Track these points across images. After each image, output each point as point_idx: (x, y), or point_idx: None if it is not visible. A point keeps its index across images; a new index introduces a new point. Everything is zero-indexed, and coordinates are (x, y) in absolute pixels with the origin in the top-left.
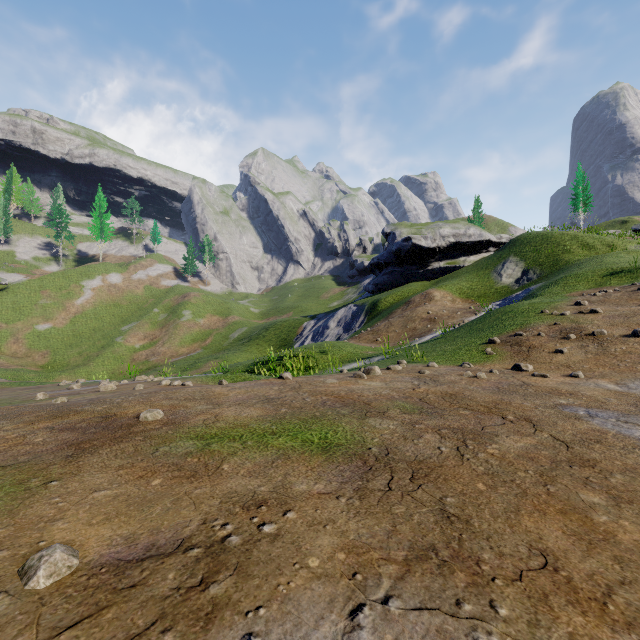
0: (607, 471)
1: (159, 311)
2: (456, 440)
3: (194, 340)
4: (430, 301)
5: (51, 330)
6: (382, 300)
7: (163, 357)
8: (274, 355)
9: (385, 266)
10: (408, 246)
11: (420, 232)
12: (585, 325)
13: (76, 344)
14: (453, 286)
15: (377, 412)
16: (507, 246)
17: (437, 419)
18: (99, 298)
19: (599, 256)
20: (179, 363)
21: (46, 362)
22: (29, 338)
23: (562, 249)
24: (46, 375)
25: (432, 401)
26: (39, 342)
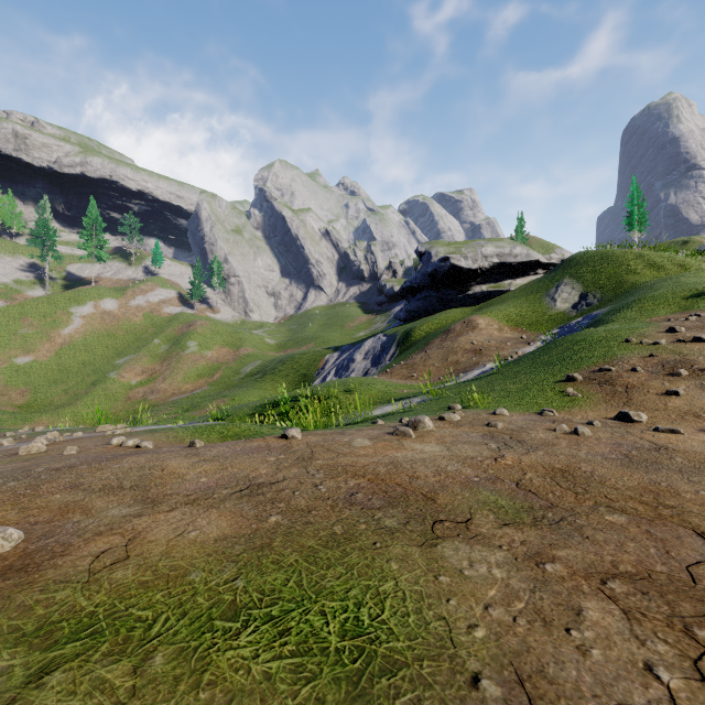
0: None
1: (160, 342)
2: (667, 626)
3: (200, 375)
4: (473, 330)
5: (32, 364)
6: (416, 329)
7: (163, 395)
8: (288, 394)
9: (419, 290)
10: (446, 267)
11: (459, 251)
12: (694, 357)
13: (61, 380)
14: (499, 312)
15: (453, 522)
16: (560, 267)
17: (578, 542)
18: (90, 327)
19: (673, 276)
20: (181, 402)
21: (25, 401)
22: (5, 373)
23: (626, 269)
24: (23, 417)
25: (540, 488)
26: (17, 378)
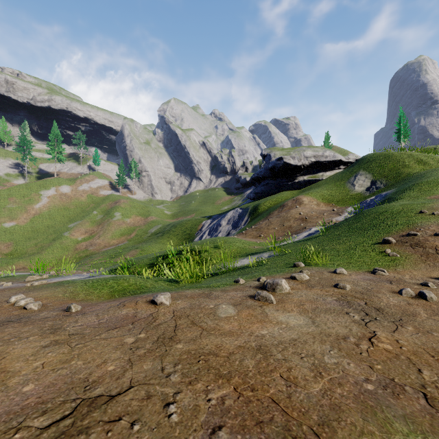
0: None
1: (97, 213)
2: None
3: (122, 234)
4: (300, 205)
5: (15, 227)
6: (261, 204)
7: (98, 247)
8: (175, 249)
9: (263, 179)
10: (280, 164)
11: (289, 154)
12: None
13: (33, 237)
14: (317, 193)
15: None
16: (356, 163)
17: None
18: (53, 203)
19: (437, 168)
20: (109, 252)
21: (9, 251)
22: None
23: (402, 164)
24: (7, 261)
25: None
26: (5, 236)
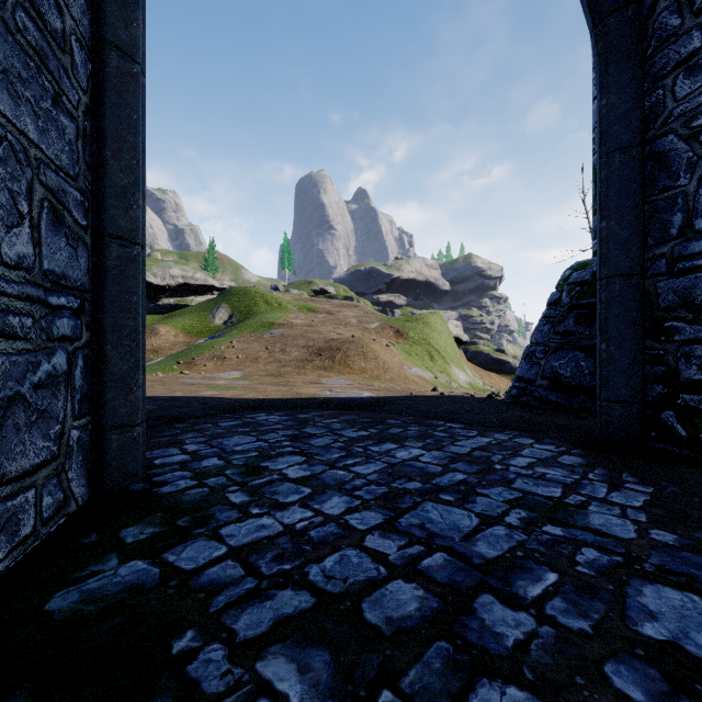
0: (168, 384)
1: None
2: None
3: None
4: (156, 335)
5: None
6: None
7: None
8: None
9: None
10: None
11: (150, 269)
12: (225, 354)
13: None
14: (178, 323)
15: None
16: (223, 294)
17: None
18: None
19: (268, 312)
20: None
21: None
22: None
23: (254, 303)
24: None
25: None
26: None
